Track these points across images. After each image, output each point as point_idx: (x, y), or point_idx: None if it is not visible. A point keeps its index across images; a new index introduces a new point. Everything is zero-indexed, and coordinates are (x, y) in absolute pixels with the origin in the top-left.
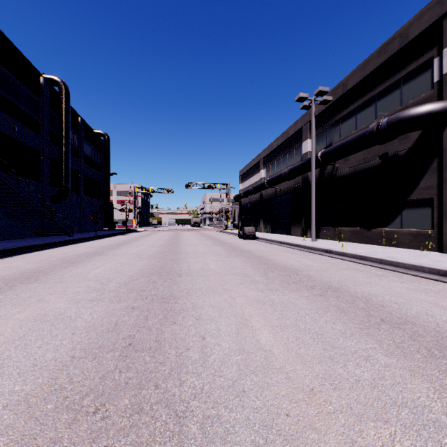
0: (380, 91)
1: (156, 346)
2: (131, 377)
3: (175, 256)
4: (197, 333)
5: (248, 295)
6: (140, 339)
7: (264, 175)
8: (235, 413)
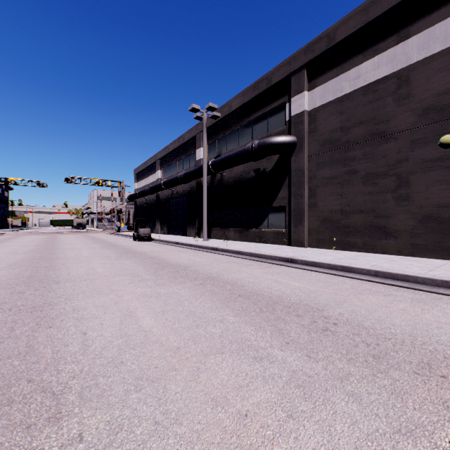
0: (255, 118)
1: (28, 350)
2: None
3: (51, 263)
4: (78, 331)
5: (136, 292)
6: (4, 349)
7: (161, 176)
8: (112, 378)
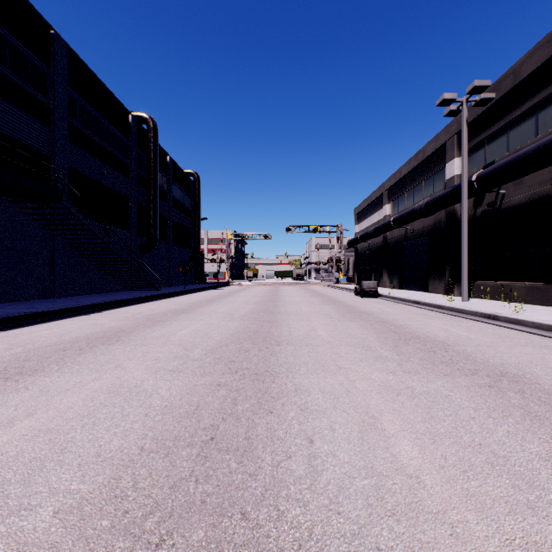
0: None
1: (246, 445)
2: (210, 493)
3: (273, 317)
4: (301, 432)
5: (374, 378)
6: (224, 433)
7: (389, 212)
8: None
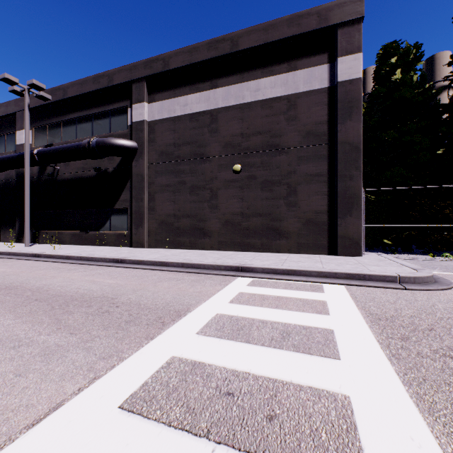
0: (96, 113)
1: None
2: None
3: None
4: None
5: None
6: None
7: None
8: None
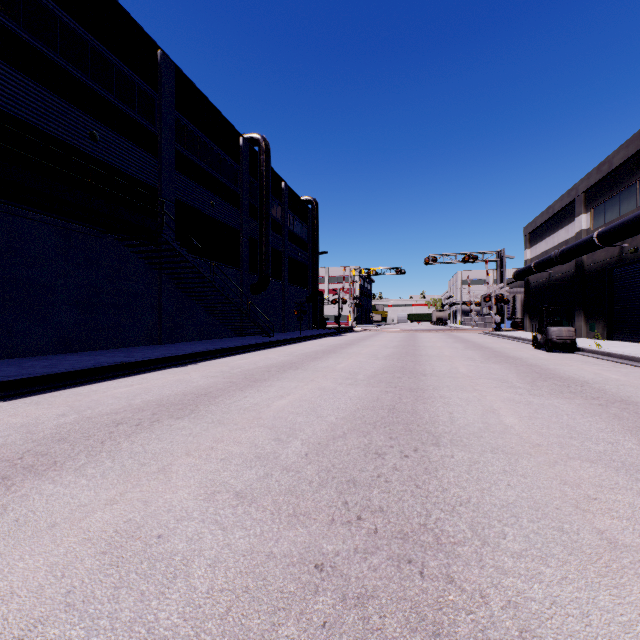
0: None
1: None
2: None
3: (416, 382)
4: None
5: None
6: None
7: (586, 225)
8: None
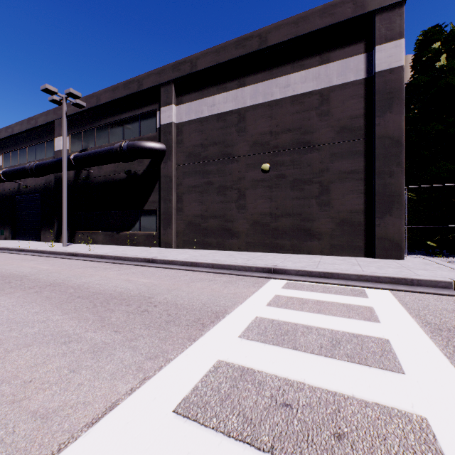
0: (127, 117)
1: None
2: None
3: None
4: None
5: None
6: None
7: (0, 163)
8: None
